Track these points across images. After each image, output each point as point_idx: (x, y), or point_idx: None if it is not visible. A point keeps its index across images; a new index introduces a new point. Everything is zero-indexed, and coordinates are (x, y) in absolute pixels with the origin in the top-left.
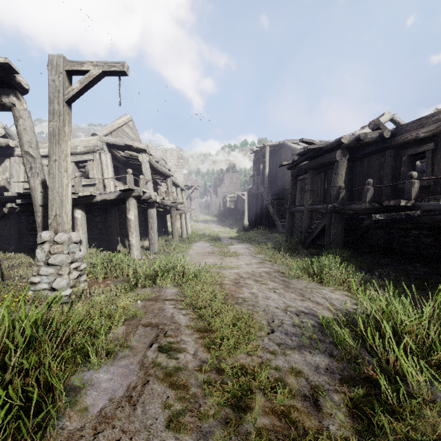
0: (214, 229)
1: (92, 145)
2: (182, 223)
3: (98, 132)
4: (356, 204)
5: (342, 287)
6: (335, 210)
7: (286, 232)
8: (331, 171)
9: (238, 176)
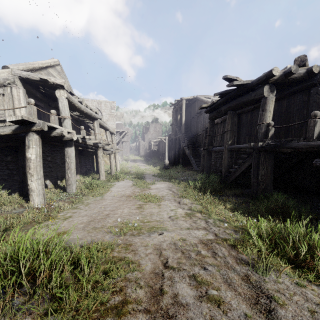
0: (140, 167)
1: (2, 78)
2: (111, 162)
3: (10, 65)
4: (298, 140)
5: None
6: (265, 149)
7: (205, 171)
8: (245, 115)
9: (160, 125)
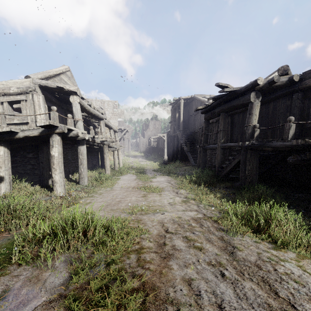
0: (141, 163)
1: (25, 86)
2: (115, 158)
3: (31, 75)
4: (276, 141)
5: (307, 253)
6: (251, 147)
7: (200, 166)
8: (237, 115)
9: (159, 123)
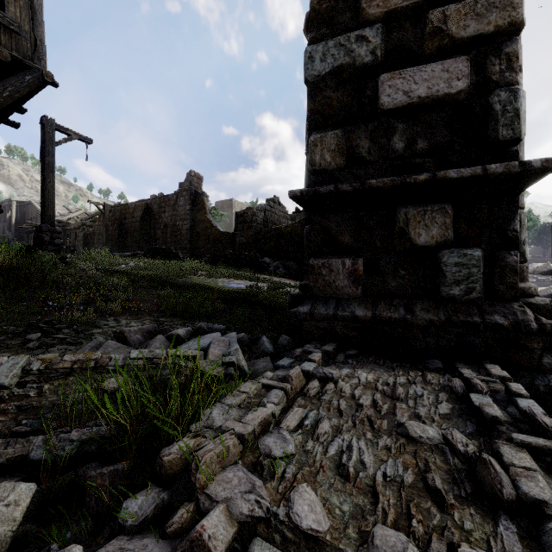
0: None
1: None
2: None
3: None
4: None
5: None
6: None
7: None
8: None
9: None
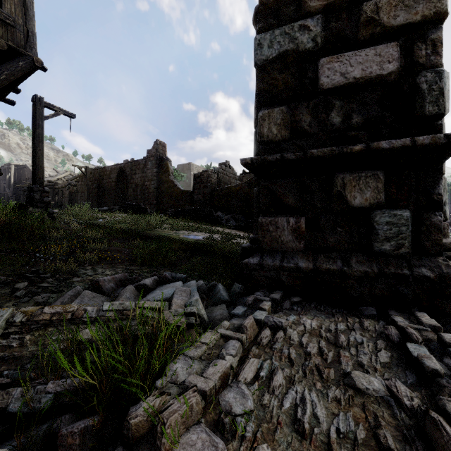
0: None
1: None
2: None
3: None
4: None
5: None
6: None
7: None
8: None
9: None
